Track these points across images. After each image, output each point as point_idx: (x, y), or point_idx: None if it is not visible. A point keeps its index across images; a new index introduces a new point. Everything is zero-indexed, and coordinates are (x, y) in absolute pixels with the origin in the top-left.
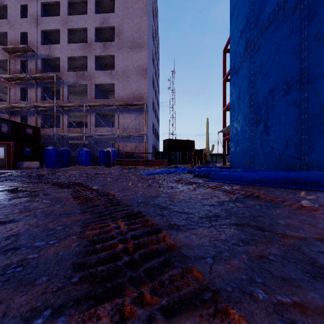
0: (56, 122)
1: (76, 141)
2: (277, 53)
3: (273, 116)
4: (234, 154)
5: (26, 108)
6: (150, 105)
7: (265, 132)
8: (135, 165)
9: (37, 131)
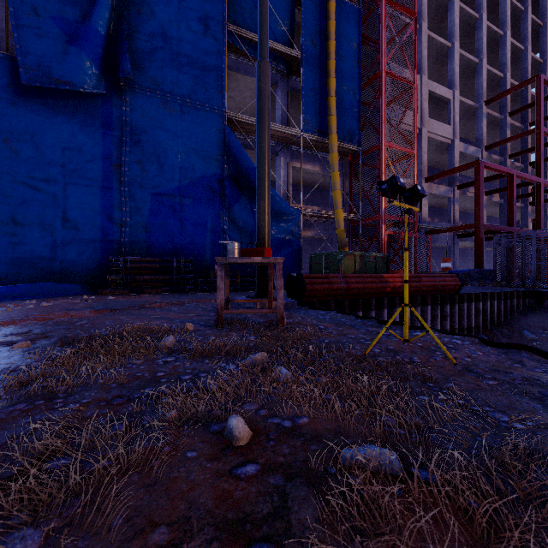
0: None
1: None
2: None
3: None
4: None
5: None
6: None
7: None
8: None
9: None
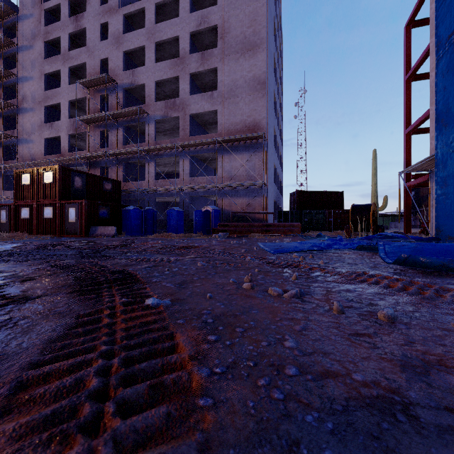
0: (142, 173)
1: (166, 198)
2: None
3: None
4: (448, 211)
5: (105, 156)
6: (270, 137)
7: None
8: (247, 232)
9: (117, 186)
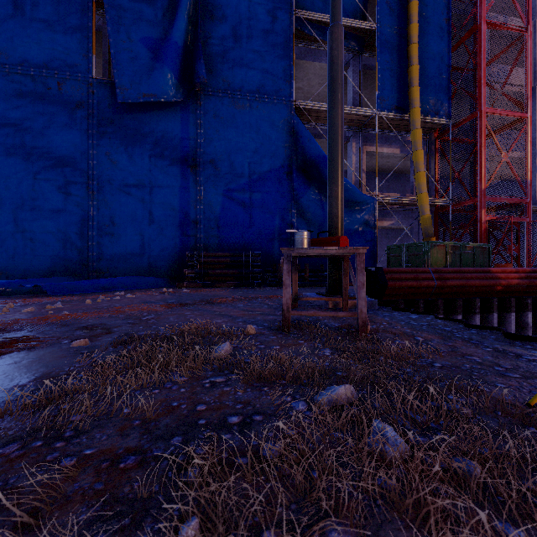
0: None
1: None
2: (45, 128)
3: (36, 207)
4: None
5: None
6: None
7: (15, 225)
8: None
9: None
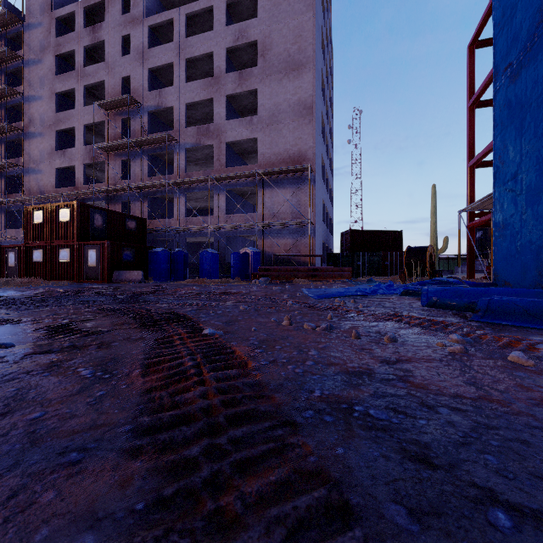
0: (169, 209)
1: (197, 238)
2: None
3: None
4: (505, 254)
5: (128, 190)
6: (317, 169)
7: None
8: (292, 277)
9: (142, 224)
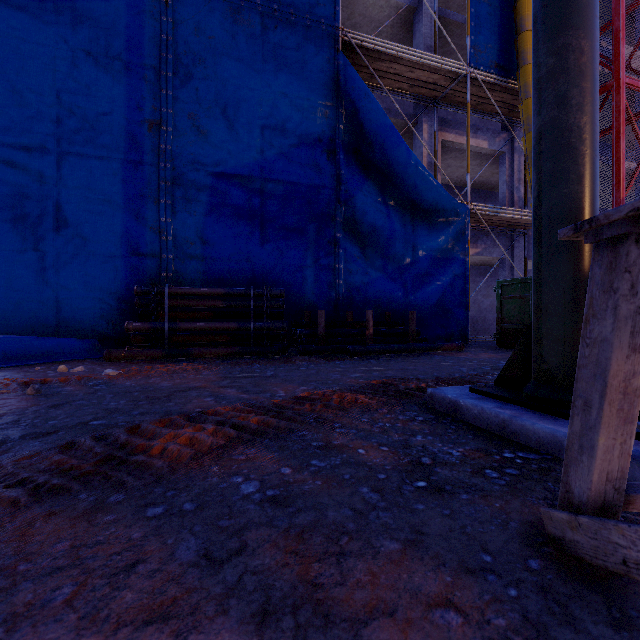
0: None
1: None
2: None
3: None
4: None
5: None
6: None
7: None
8: None
9: None
